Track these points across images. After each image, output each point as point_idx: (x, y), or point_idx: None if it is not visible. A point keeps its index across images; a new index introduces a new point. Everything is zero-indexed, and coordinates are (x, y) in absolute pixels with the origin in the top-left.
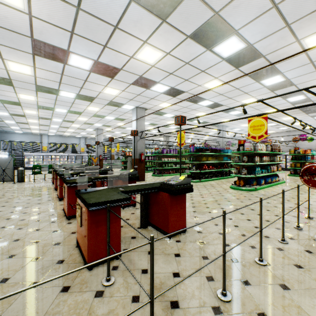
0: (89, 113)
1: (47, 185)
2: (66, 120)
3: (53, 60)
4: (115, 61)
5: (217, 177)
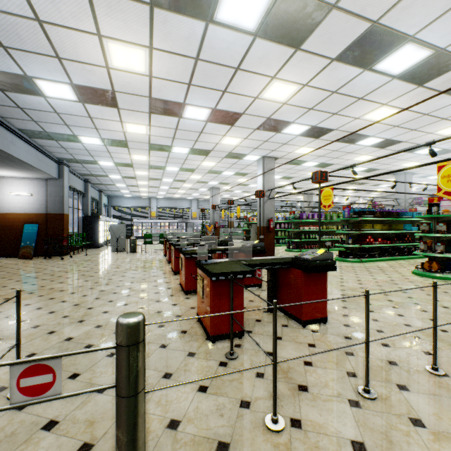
0: (203, 170)
1: (159, 257)
2: (177, 180)
3: (168, 116)
4: (235, 106)
5: (391, 257)
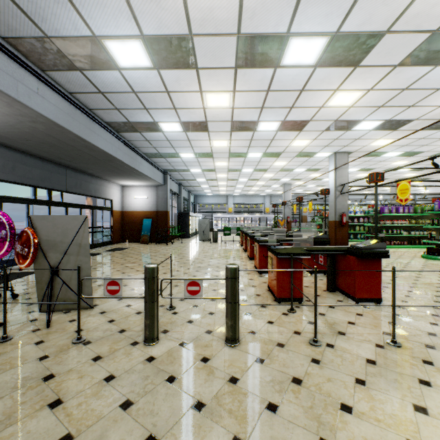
0: (275, 169)
1: (236, 247)
2: (251, 179)
3: (245, 131)
4: (302, 116)
5: None
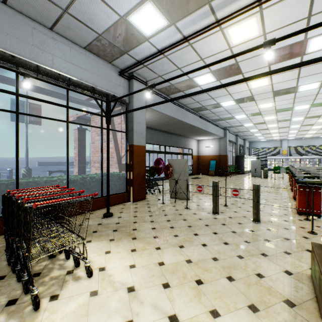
0: None
1: (284, 182)
2: (304, 125)
3: (286, 94)
4: None
5: None
